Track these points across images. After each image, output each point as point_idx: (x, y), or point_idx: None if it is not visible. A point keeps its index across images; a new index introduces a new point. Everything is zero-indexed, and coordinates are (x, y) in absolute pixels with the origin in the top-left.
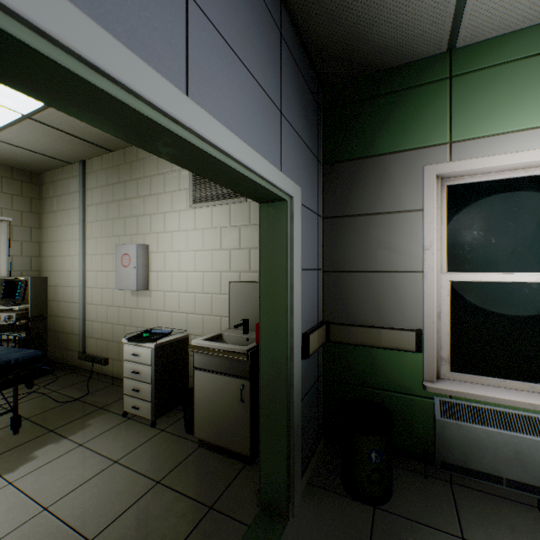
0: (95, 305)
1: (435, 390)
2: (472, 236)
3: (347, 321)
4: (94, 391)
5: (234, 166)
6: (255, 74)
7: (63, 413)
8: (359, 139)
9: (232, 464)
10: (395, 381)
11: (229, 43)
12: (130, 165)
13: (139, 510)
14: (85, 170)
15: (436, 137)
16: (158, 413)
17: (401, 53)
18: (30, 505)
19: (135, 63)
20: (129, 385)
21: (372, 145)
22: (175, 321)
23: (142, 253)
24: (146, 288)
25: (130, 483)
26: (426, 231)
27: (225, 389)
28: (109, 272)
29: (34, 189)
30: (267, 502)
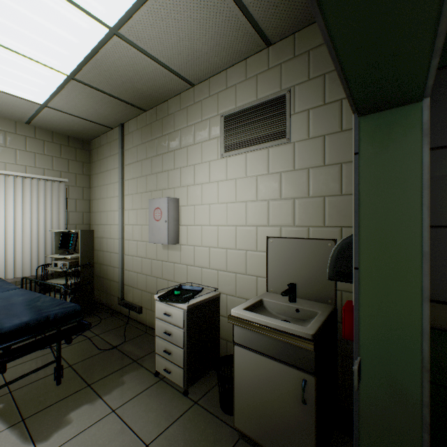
0: (131, 256)
1: None
2: None
3: None
4: (130, 338)
5: None
6: None
7: (101, 362)
8: None
9: None
10: None
11: None
12: (161, 122)
13: None
14: (123, 132)
15: None
16: (190, 380)
17: None
18: None
19: None
20: (161, 344)
21: None
22: (204, 277)
23: (172, 207)
24: (176, 242)
25: None
26: None
27: (277, 379)
28: (143, 226)
29: (85, 154)
30: None
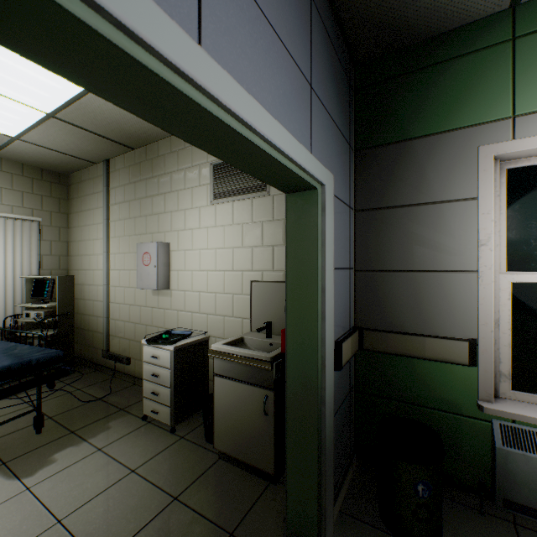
0: (118, 303)
1: (495, 412)
2: None
3: (383, 326)
4: (117, 390)
5: (257, 143)
6: (282, 37)
7: (85, 413)
8: (397, 120)
9: (254, 482)
10: (442, 398)
11: None
12: (151, 162)
13: (154, 530)
14: (109, 169)
15: (495, 111)
16: (177, 418)
17: (451, 15)
18: (45, 516)
19: None
20: (148, 387)
21: (414, 126)
22: (195, 321)
23: (162, 251)
24: (166, 288)
25: (146, 497)
26: (482, 223)
27: (247, 399)
28: (131, 271)
29: (62, 190)
30: (294, 534)
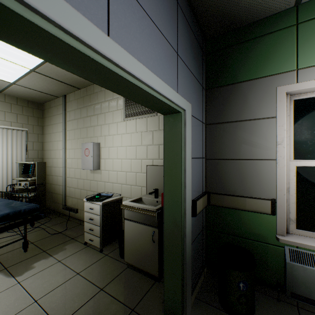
0: (71, 178)
1: (286, 241)
2: (313, 135)
3: (222, 191)
4: (70, 228)
5: (143, 88)
6: (159, 27)
7: (52, 240)
8: (230, 72)
9: (147, 280)
10: (255, 233)
11: (140, 3)
12: (89, 96)
13: (89, 307)
14: (66, 100)
15: (286, 66)
16: (104, 244)
17: (260, 10)
18: (28, 298)
19: (63, 6)
20: (87, 226)
21: (239, 75)
22: (114, 188)
23: (96, 148)
24: (98, 169)
25: (85, 288)
26: (278, 132)
27: (143, 233)
28: (78, 159)
29: (39, 112)
30: (168, 310)
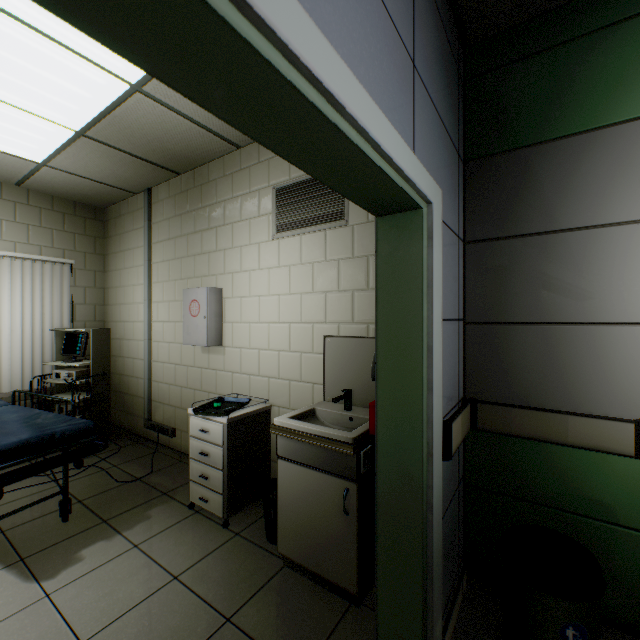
0: (162, 362)
1: None
2: None
3: (505, 398)
4: (159, 468)
5: (346, 131)
6: None
7: (121, 496)
8: (526, 117)
9: (330, 601)
10: (593, 501)
11: None
12: (200, 190)
13: None
14: (151, 199)
15: None
16: (231, 509)
17: None
18: (65, 635)
19: None
20: (196, 469)
21: (550, 123)
22: (253, 386)
23: (213, 299)
24: (218, 344)
25: (191, 615)
26: None
27: (321, 491)
28: (176, 323)
29: (98, 226)
30: None
